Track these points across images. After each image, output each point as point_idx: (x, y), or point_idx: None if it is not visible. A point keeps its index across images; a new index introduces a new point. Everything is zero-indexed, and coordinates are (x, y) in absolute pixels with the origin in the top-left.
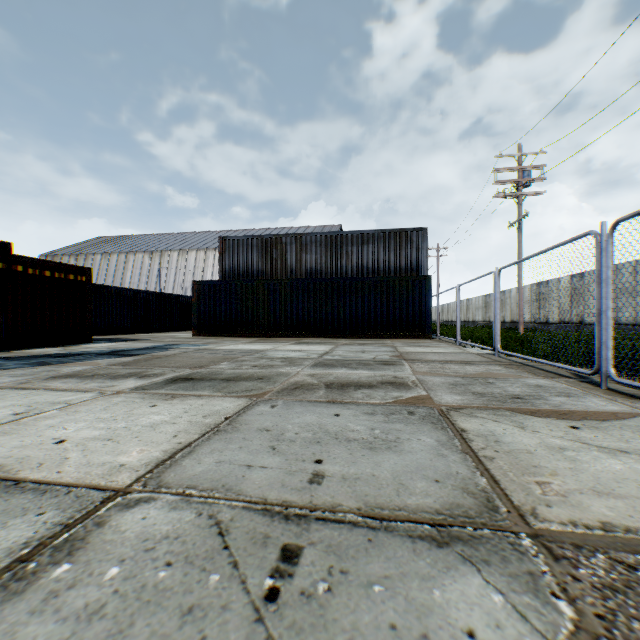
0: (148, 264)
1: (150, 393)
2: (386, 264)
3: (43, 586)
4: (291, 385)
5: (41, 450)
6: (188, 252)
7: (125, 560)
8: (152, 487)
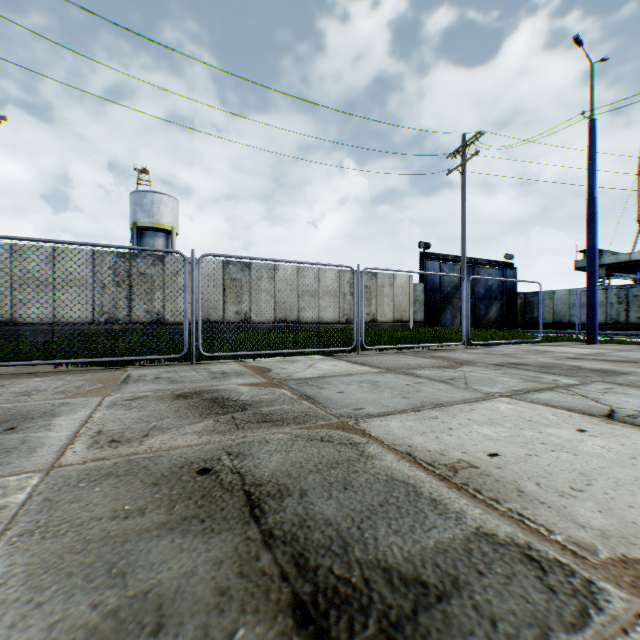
0: None
1: None
2: None
3: None
4: None
5: None
6: None
7: None
8: None
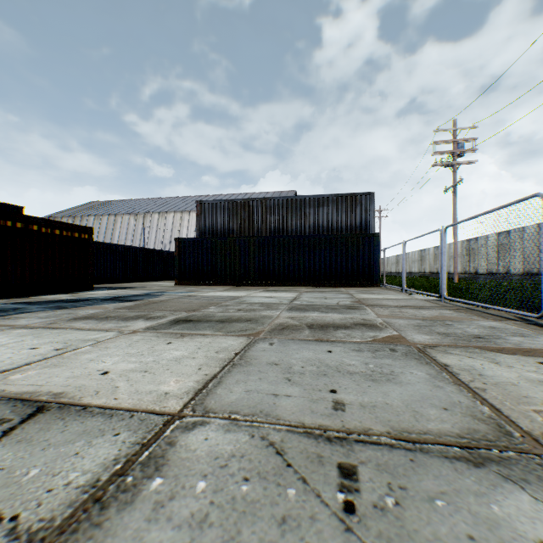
0: (133, 224)
1: (161, 332)
2: (339, 223)
3: (147, 497)
4: (278, 326)
5: (92, 380)
6: (167, 214)
7: (207, 475)
8: (200, 412)
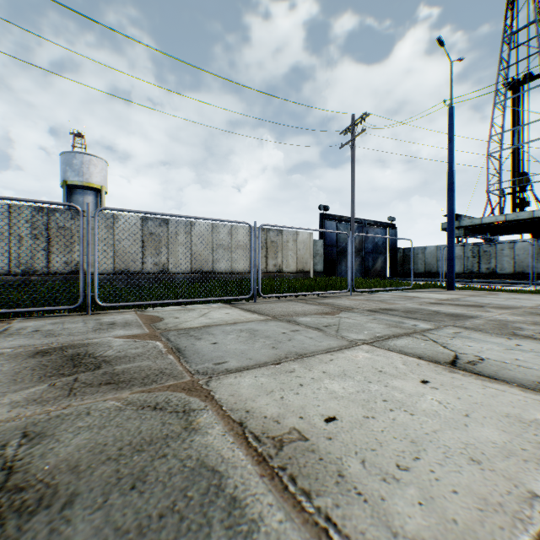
0: None
1: None
2: None
3: None
4: (509, 309)
5: None
6: None
7: None
8: None
